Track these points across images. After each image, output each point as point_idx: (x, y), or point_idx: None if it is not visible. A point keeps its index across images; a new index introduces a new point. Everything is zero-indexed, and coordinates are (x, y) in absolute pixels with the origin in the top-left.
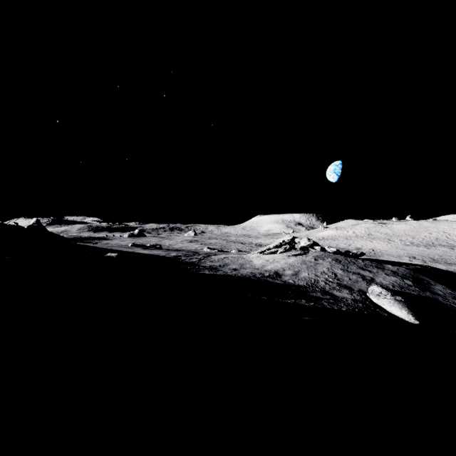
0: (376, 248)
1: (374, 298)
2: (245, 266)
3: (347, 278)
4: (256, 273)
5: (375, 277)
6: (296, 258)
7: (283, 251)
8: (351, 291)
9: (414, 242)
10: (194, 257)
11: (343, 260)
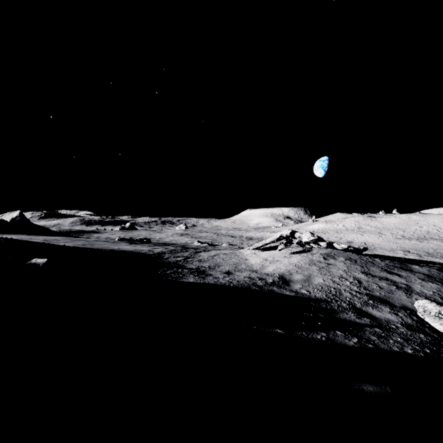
0: (368, 241)
1: (434, 322)
2: (240, 266)
3: (376, 287)
4: (256, 278)
5: (410, 284)
6: (300, 256)
7: (283, 247)
8: (392, 307)
9: (405, 235)
10: (179, 255)
11: (358, 259)
